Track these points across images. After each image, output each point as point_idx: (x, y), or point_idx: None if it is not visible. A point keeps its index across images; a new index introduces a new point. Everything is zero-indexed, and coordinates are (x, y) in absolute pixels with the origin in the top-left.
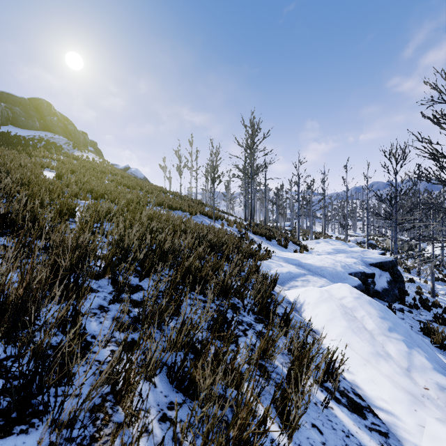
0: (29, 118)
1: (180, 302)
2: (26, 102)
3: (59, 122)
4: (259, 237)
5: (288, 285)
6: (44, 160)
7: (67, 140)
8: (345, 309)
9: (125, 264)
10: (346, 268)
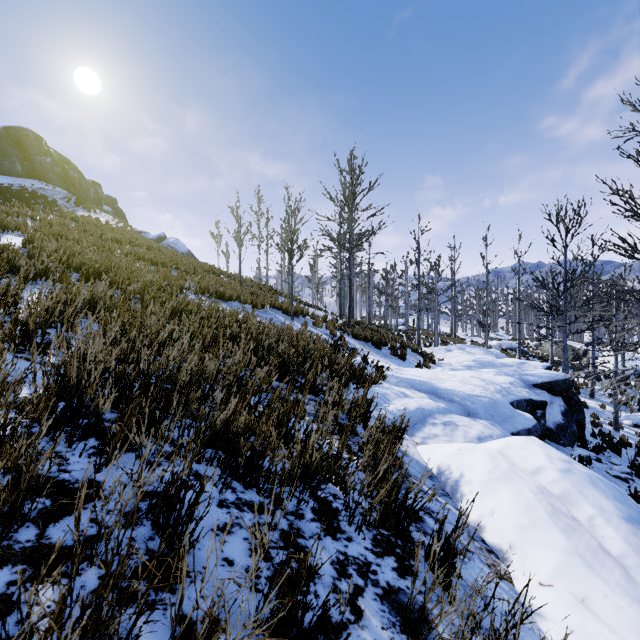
0: (5, 158)
1: (193, 525)
2: (0, 133)
3: (55, 166)
4: (363, 343)
5: (420, 433)
6: (10, 218)
7: (67, 193)
8: (551, 498)
9: (80, 419)
10: (504, 394)
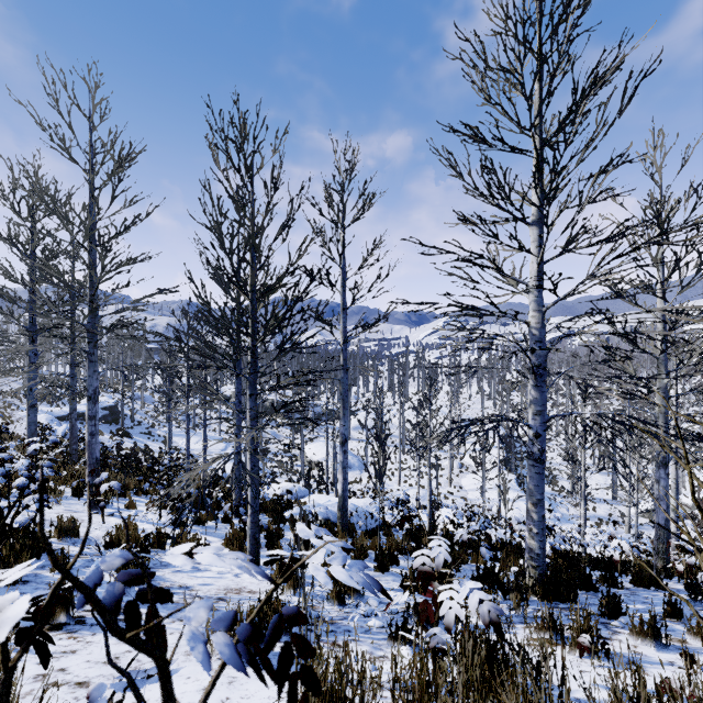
0: None
1: None
2: None
3: None
4: None
5: None
6: None
7: None
8: (40, 418)
9: None
10: None
